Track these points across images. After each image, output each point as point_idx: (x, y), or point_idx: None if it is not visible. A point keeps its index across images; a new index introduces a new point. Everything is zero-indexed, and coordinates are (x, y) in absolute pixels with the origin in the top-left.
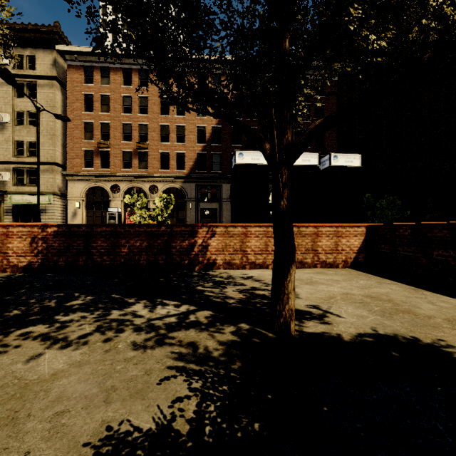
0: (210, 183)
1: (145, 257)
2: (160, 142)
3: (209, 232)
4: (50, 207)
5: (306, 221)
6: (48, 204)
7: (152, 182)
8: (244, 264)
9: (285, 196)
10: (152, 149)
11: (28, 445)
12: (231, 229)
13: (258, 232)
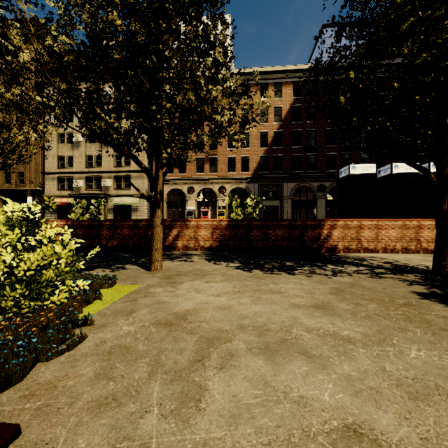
0: (272, 183)
1: (286, 242)
2: (228, 148)
3: (332, 225)
4: (140, 207)
5: (408, 217)
6: (139, 204)
7: (221, 183)
8: (359, 249)
9: (446, 203)
10: (221, 155)
11: (389, 292)
12: (348, 223)
13: (370, 225)
